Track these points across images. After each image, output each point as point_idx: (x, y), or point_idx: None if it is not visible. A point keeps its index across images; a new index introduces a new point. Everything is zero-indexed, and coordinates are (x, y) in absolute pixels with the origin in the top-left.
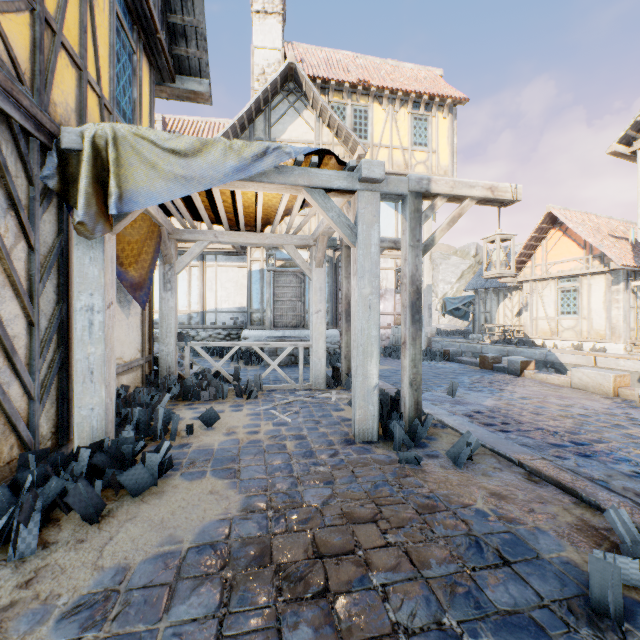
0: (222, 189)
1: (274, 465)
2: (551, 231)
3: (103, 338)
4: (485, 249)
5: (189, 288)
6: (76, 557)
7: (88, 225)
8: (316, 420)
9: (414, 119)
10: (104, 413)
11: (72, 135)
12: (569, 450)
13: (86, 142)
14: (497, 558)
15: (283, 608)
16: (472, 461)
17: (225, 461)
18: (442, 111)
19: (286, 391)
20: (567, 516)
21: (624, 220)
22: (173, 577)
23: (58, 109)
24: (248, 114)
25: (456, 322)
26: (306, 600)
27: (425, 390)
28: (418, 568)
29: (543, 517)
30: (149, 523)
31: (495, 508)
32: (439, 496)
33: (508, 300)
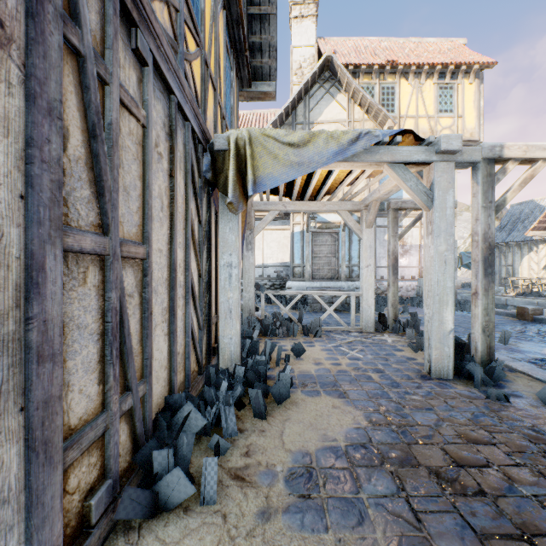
0: None
1: (371, 391)
2: None
3: (238, 286)
4: None
5: None
6: (267, 441)
7: (234, 204)
8: (384, 357)
9: (439, 88)
10: (238, 342)
11: (221, 140)
12: None
13: (232, 144)
14: None
15: (453, 499)
16: None
17: (329, 384)
18: (468, 77)
19: (341, 332)
20: None
21: None
22: (347, 464)
23: (208, 122)
24: (292, 103)
25: (469, 275)
26: (469, 496)
27: None
28: None
29: None
30: (302, 424)
31: None
32: (545, 430)
33: (534, 253)
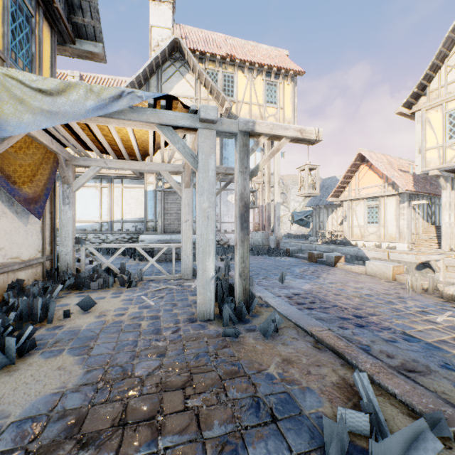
0: (101, 125)
1: (123, 342)
2: (361, 166)
3: None
4: (299, 175)
5: (100, 203)
6: None
7: None
8: (174, 303)
9: (267, 84)
10: None
11: None
12: (351, 322)
13: None
14: (268, 416)
15: None
16: (278, 333)
17: (85, 340)
18: (287, 79)
19: (161, 281)
20: (333, 376)
21: (409, 160)
22: None
23: None
24: (144, 74)
25: (302, 229)
26: None
27: (264, 278)
28: (202, 430)
29: (315, 378)
30: None
31: (282, 372)
32: (243, 363)
33: (334, 213)
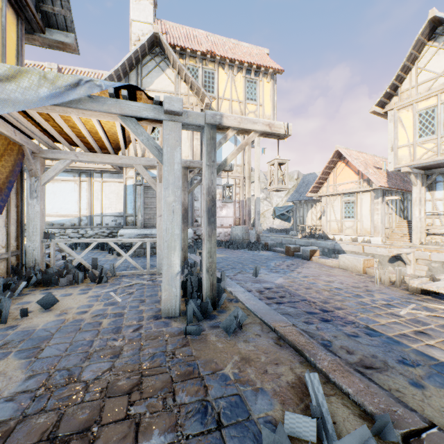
0: (65, 116)
1: (78, 342)
2: (338, 163)
3: None
4: (269, 170)
5: (79, 197)
6: None
7: None
8: (142, 299)
9: (247, 81)
10: None
11: None
12: (317, 316)
13: None
14: (214, 423)
15: None
16: (242, 329)
17: (37, 341)
18: (266, 77)
19: (135, 276)
20: (290, 375)
21: (383, 157)
22: None
23: None
24: (123, 68)
25: (284, 223)
26: None
27: (239, 272)
28: (138, 441)
29: (271, 377)
30: None
31: (238, 372)
32: (199, 363)
33: (314, 208)
